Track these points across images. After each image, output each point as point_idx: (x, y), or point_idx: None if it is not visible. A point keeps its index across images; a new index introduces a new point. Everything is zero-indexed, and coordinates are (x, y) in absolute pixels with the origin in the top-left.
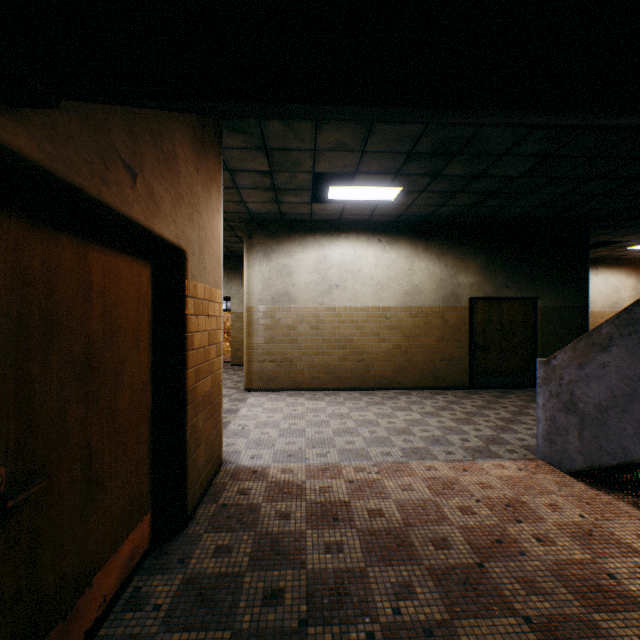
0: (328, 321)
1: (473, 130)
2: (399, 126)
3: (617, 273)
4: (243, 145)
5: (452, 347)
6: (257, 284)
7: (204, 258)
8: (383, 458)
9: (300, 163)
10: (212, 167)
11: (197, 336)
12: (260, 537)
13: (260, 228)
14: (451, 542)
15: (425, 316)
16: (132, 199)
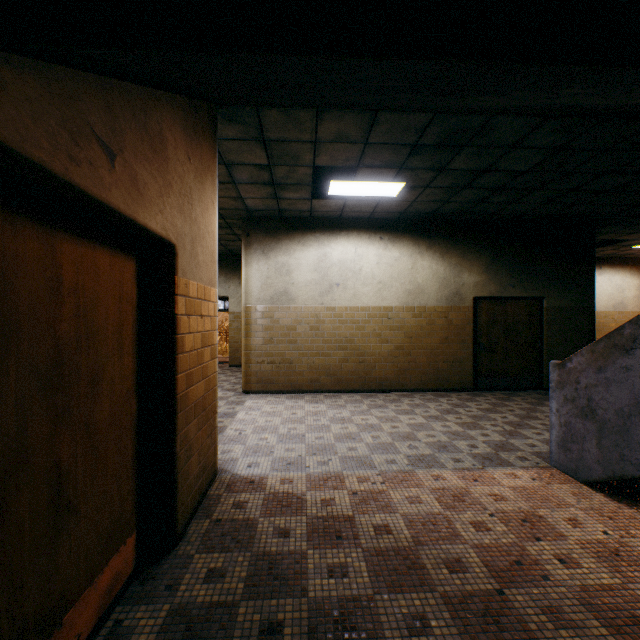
0: (328, 321)
1: (483, 120)
2: (405, 115)
3: (621, 272)
4: (240, 136)
5: (456, 348)
6: (255, 283)
7: (197, 254)
8: (388, 466)
9: (300, 156)
10: (206, 156)
11: (189, 338)
12: (257, 558)
13: (258, 225)
14: (466, 564)
15: (428, 316)
16: (109, 183)
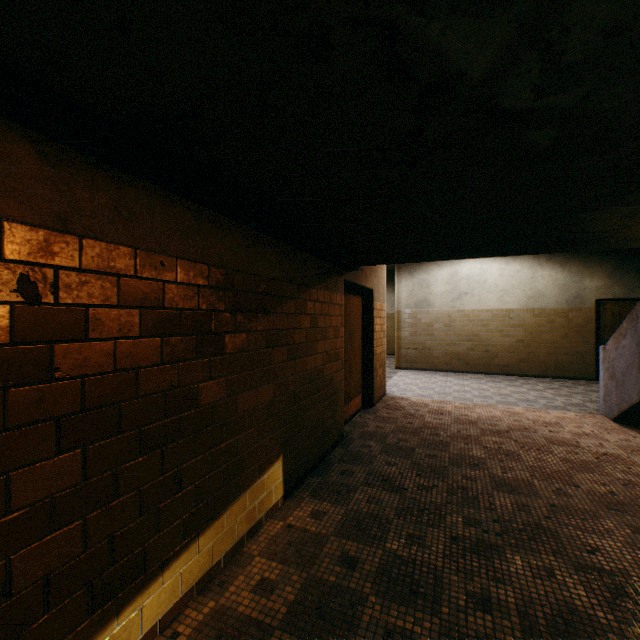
0: (458, 320)
1: None
2: None
3: None
4: None
5: (576, 343)
6: (404, 294)
7: (379, 290)
8: (480, 402)
9: None
10: None
11: (376, 326)
12: (405, 413)
13: None
14: (498, 425)
15: (547, 316)
16: (362, 279)
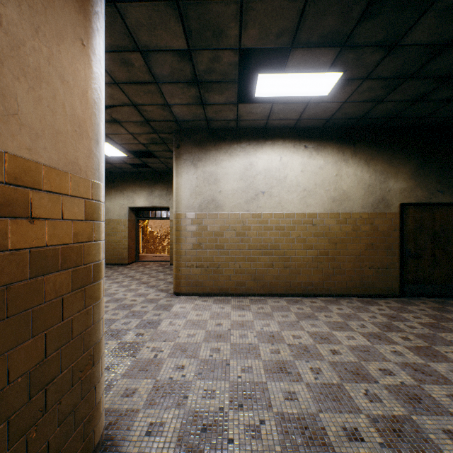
0: (254, 227)
1: None
2: None
3: None
4: None
5: (381, 254)
6: (185, 192)
7: (5, 94)
8: (352, 448)
9: (223, 30)
10: None
11: None
12: None
13: (188, 137)
14: None
15: (353, 222)
16: None
